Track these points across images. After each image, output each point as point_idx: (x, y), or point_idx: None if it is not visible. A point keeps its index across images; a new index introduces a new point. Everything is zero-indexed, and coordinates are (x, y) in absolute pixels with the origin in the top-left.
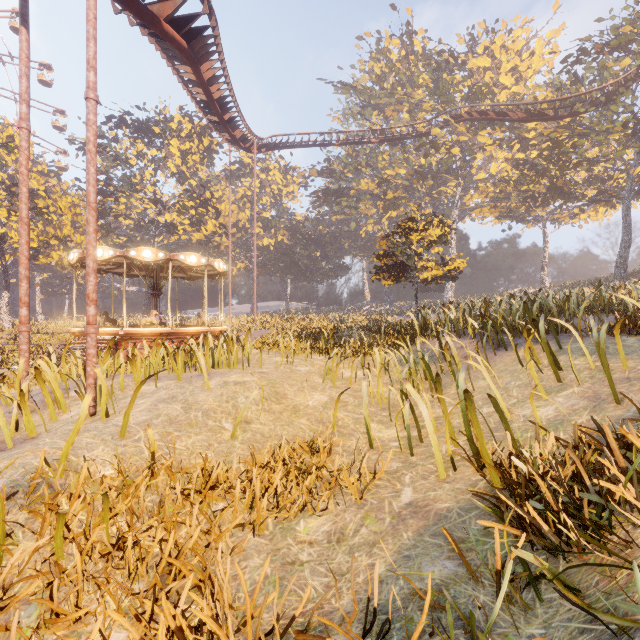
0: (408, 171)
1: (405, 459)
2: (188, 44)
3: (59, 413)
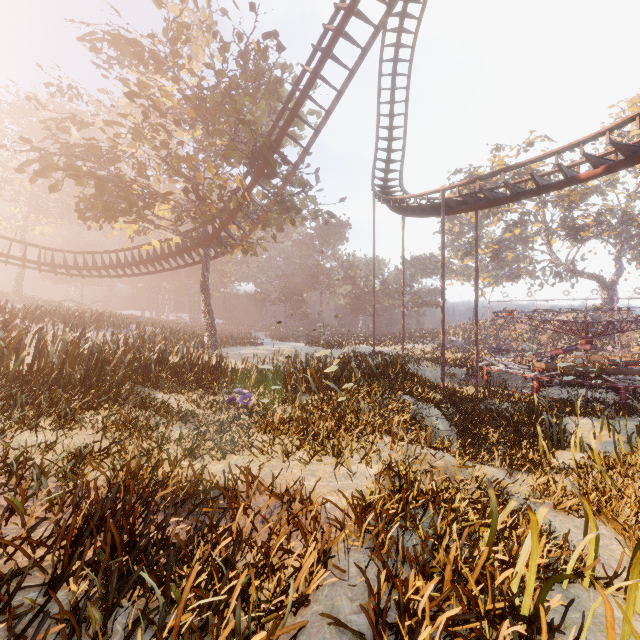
0: None
1: None
2: None
3: None
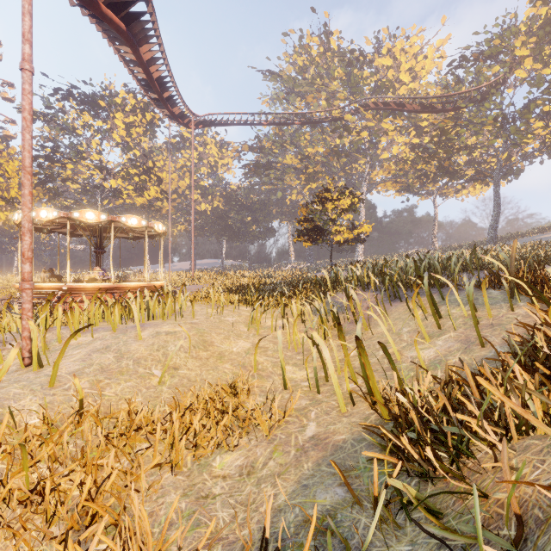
0: (325, 150)
1: (313, 397)
2: (127, 27)
3: None
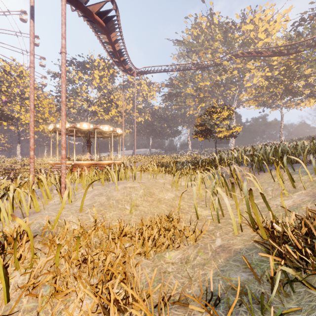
0: (211, 83)
1: (215, 225)
2: (105, 24)
3: (48, 200)
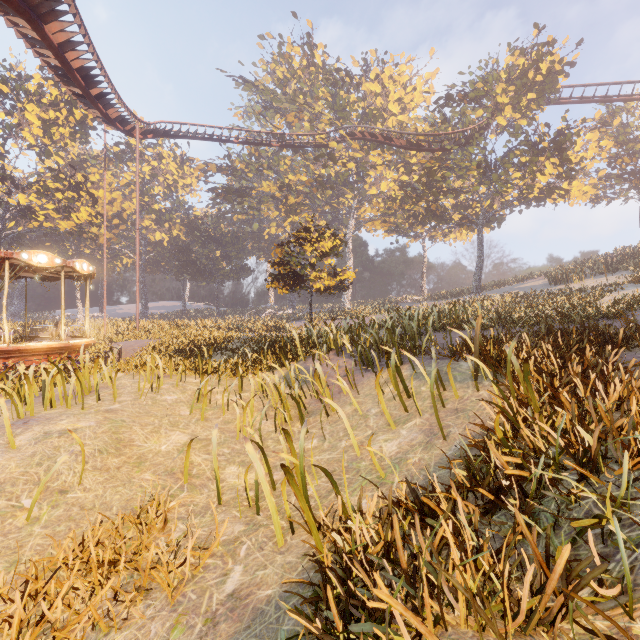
0: (308, 179)
1: (251, 518)
2: None
3: None
